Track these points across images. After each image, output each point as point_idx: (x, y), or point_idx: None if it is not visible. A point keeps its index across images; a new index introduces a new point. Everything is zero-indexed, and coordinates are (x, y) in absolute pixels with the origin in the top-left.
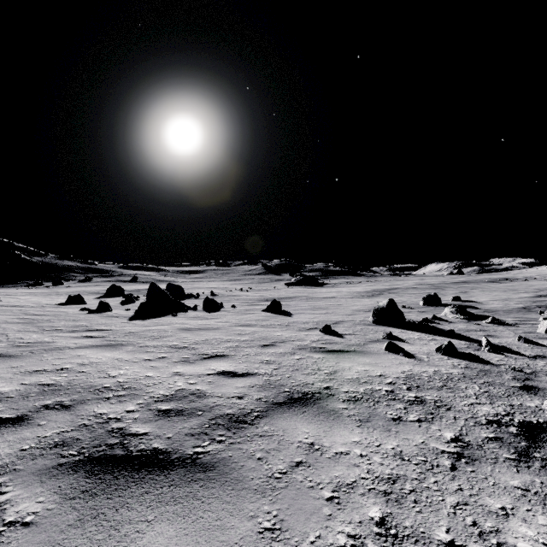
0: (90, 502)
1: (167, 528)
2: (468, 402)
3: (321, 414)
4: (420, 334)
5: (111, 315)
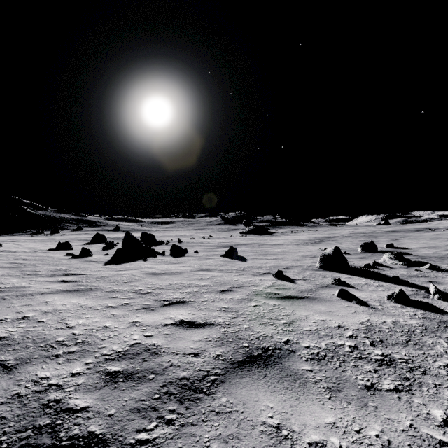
0: None
1: None
2: (443, 364)
3: (285, 379)
4: (366, 280)
5: (90, 260)
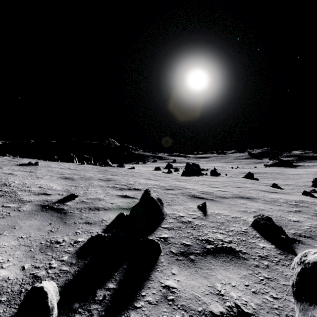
0: (192, 199)
1: (207, 203)
2: None
3: (250, 200)
4: None
5: (173, 174)
